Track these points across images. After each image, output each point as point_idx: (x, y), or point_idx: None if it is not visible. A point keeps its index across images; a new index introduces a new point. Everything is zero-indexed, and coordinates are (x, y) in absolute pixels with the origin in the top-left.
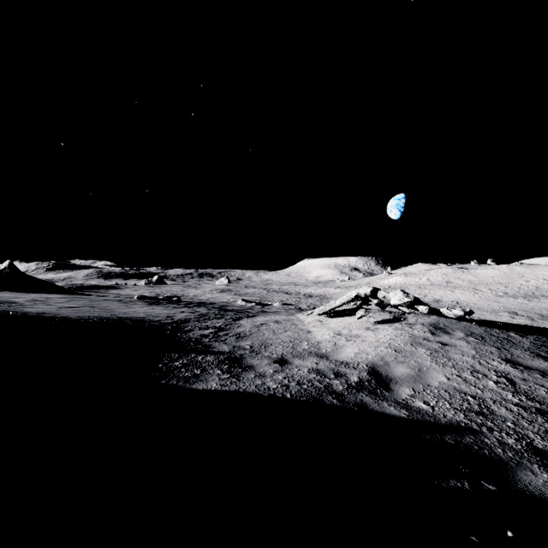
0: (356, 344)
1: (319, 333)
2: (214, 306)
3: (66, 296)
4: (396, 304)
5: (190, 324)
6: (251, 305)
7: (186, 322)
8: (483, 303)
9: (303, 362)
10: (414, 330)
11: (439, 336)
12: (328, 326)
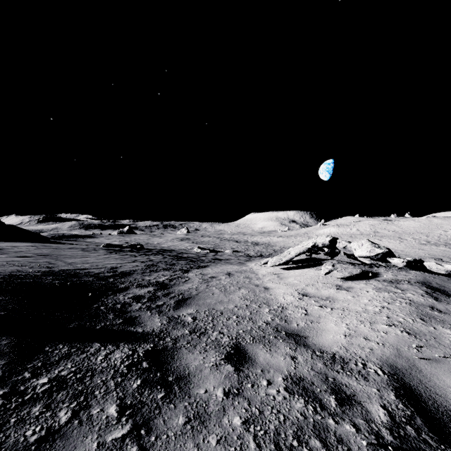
0: (337, 315)
1: (280, 291)
2: (171, 253)
3: (36, 245)
4: (364, 256)
5: (131, 278)
6: (205, 252)
7: (127, 275)
8: (409, 250)
9: (271, 356)
10: (407, 293)
11: (447, 302)
12: (287, 281)
